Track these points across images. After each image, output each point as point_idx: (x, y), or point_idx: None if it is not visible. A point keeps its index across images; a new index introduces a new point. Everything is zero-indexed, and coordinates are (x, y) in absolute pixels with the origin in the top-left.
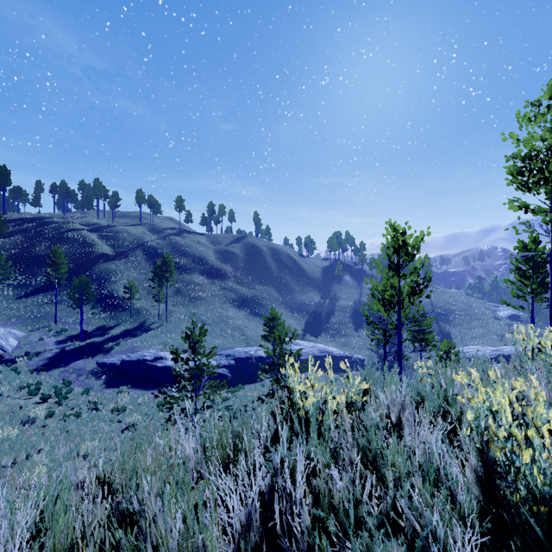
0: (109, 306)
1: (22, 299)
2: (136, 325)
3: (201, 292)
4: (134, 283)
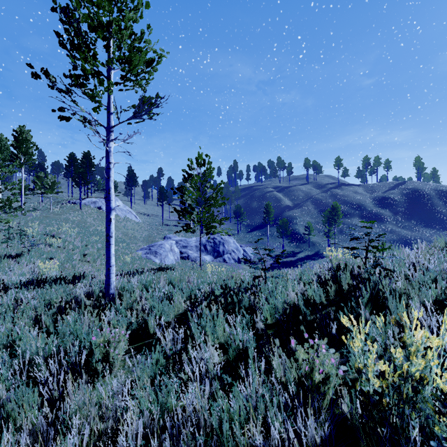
0: (294, 239)
1: (249, 233)
2: (313, 253)
3: (361, 233)
4: (311, 224)
